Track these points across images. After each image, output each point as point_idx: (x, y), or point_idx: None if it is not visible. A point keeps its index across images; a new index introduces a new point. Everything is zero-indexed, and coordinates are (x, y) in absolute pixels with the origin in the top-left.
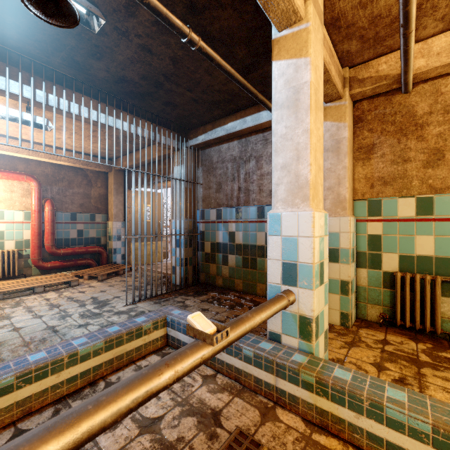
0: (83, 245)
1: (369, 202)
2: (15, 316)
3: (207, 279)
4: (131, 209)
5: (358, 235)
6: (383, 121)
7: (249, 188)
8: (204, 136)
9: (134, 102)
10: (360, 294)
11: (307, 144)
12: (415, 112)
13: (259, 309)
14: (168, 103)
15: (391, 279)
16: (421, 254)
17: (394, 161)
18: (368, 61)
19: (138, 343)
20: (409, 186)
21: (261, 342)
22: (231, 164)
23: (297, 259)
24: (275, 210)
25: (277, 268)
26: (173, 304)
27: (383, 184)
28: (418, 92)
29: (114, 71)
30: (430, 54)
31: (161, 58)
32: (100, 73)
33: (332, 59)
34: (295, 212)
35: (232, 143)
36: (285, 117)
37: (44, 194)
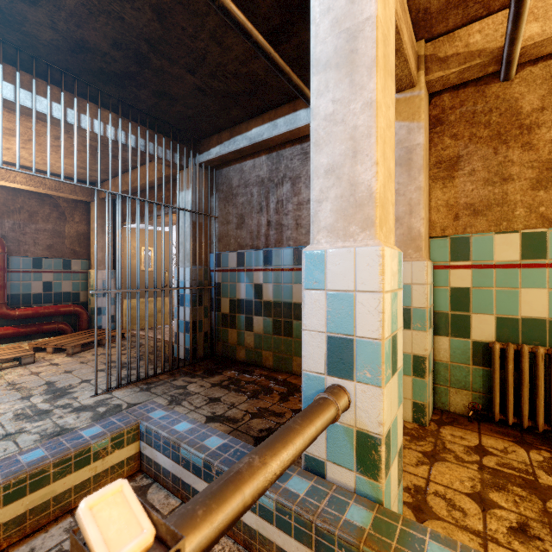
0: (52, 303)
1: (452, 240)
2: None
3: (225, 350)
4: (124, 253)
5: (437, 289)
6: (473, 122)
7: (282, 223)
8: (219, 148)
9: (109, 89)
10: (439, 373)
11: (371, 127)
12: (520, 108)
13: (279, 441)
14: (161, 94)
15: (485, 352)
16: (529, 316)
17: (488, 180)
18: (454, 31)
19: (80, 476)
20: (511, 217)
21: (290, 478)
22: (258, 188)
23: (354, 330)
24: (315, 246)
25: (318, 345)
26: (168, 390)
27: (473, 214)
28: (523, 79)
29: (64, 29)
30: (548, 15)
31: (137, 7)
32: (42, 32)
33: (405, 16)
34: (350, 248)
35: (258, 159)
36: (333, 84)
37: None
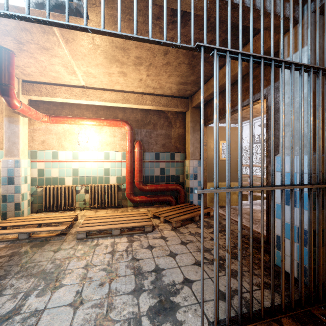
0: (164, 182)
1: None
2: (63, 286)
3: None
4: (207, 146)
5: None
6: None
7: None
8: None
9: None
10: None
11: None
12: None
13: None
14: None
15: None
16: None
17: None
18: None
19: None
20: None
21: None
22: None
23: None
24: None
25: None
26: None
27: None
28: None
29: None
30: None
31: None
32: None
33: None
34: None
35: None
36: None
37: (136, 137)
